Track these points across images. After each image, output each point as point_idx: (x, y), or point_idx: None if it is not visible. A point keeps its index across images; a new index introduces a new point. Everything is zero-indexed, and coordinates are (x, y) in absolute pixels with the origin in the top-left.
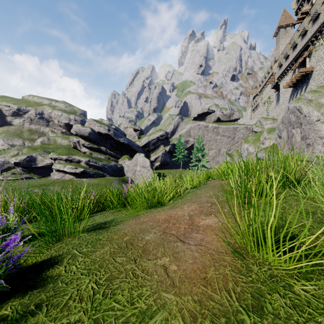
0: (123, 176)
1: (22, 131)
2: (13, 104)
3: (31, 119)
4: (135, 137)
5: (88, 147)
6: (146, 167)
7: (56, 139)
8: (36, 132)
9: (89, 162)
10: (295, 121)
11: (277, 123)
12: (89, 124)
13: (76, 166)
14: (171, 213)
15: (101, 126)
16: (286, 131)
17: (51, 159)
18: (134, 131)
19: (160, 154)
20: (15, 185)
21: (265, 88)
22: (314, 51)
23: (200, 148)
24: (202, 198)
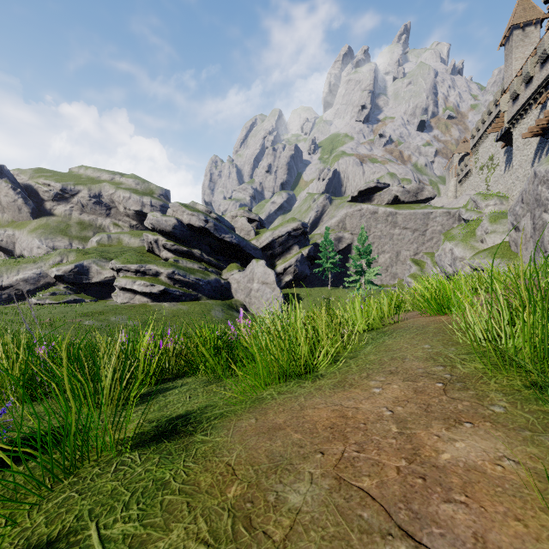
0: (230, 300)
1: (68, 225)
2: (55, 181)
3: (83, 205)
4: (251, 232)
5: (173, 249)
6: (269, 283)
7: (122, 238)
8: (90, 227)
9: (174, 275)
10: None
11: (509, 204)
12: (173, 212)
13: (153, 281)
14: (342, 404)
15: (193, 215)
16: (531, 218)
17: (112, 270)
18: (249, 223)
19: (293, 261)
20: (56, 313)
21: (483, 141)
22: None
23: (364, 250)
24: (410, 363)
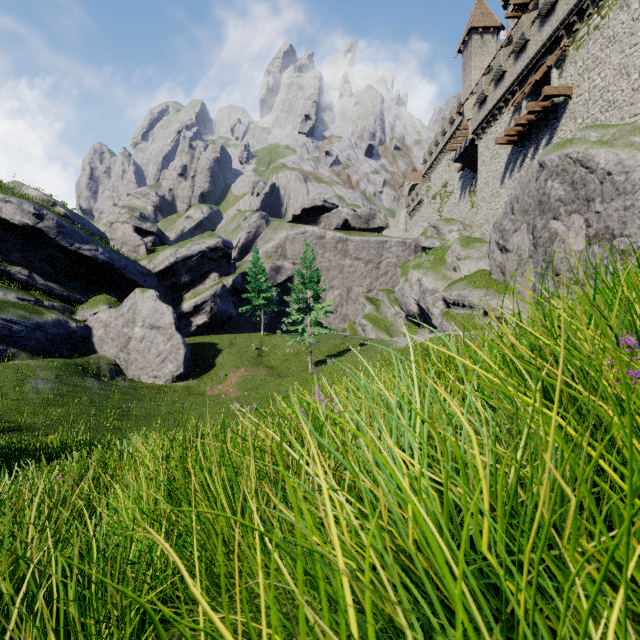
0: (87, 356)
1: None
2: None
3: None
4: (140, 248)
5: None
6: (162, 327)
7: None
8: None
9: None
10: (564, 197)
11: (473, 230)
12: None
13: None
14: None
15: (8, 201)
16: (529, 231)
17: None
18: (140, 236)
19: (209, 296)
20: None
21: (436, 166)
22: (573, 51)
23: (311, 275)
24: None
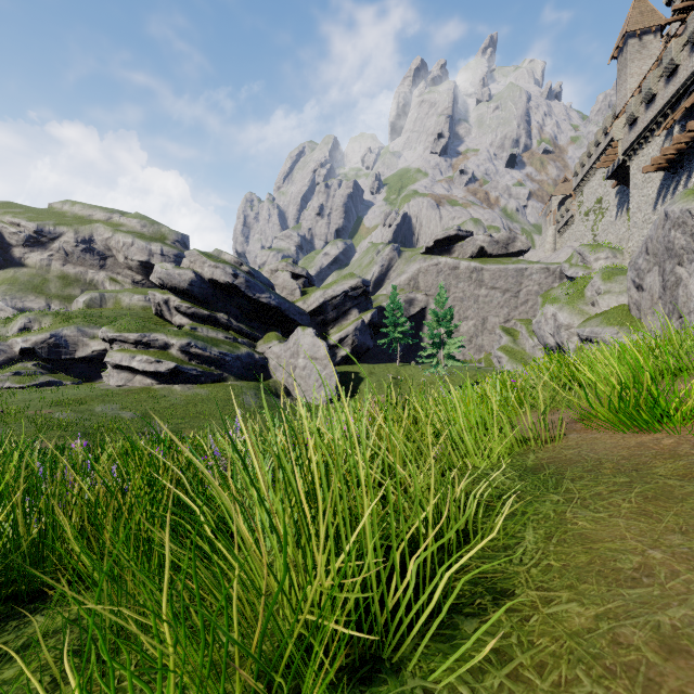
0: (267, 380)
1: (45, 279)
2: (27, 220)
3: (67, 253)
4: (296, 292)
5: (189, 313)
6: (319, 359)
7: (120, 298)
8: (76, 282)
9: (190, 348)
10: (686, 247)
11: (624, 258)
12: (191, 263)
13: (159, 356)
14: None
15: (217, 267)
16: (659, 273)
17: (103, 340)
18: (294, 279)
19: (351, 330)
20: (14, 401)
21: (589, 179)
22: None
23: (444, 314)
24: None
